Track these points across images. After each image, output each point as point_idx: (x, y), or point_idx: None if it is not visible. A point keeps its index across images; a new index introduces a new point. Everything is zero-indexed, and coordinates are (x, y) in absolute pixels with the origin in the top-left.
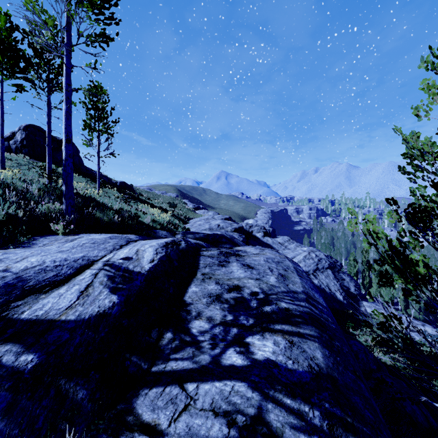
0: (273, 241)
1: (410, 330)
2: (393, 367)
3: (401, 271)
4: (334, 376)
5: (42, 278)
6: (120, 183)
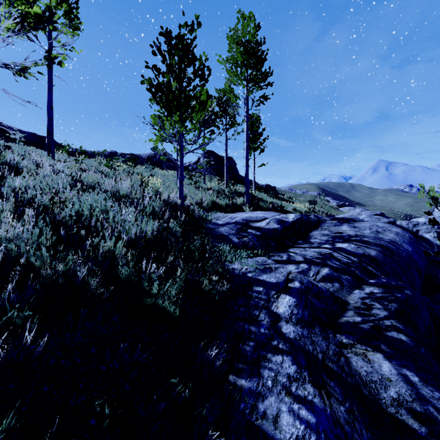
0: None
1: None
2: None
3: None
4: (377, 259)
5: (253, 219)
6: (265, 186)
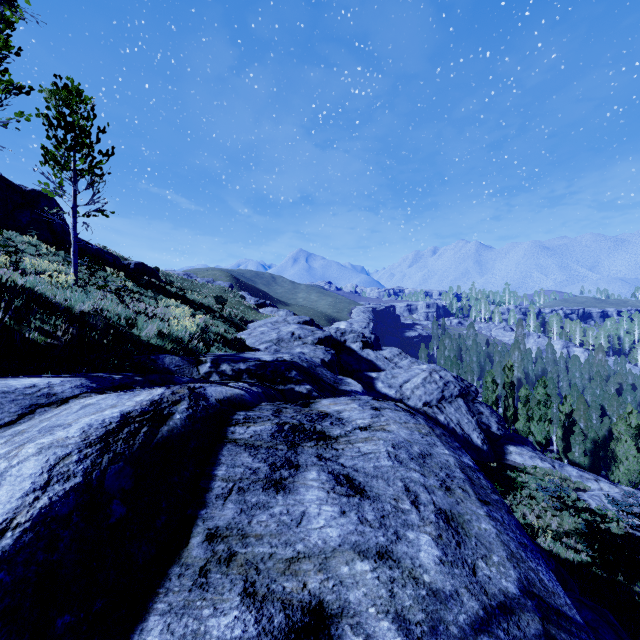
0: (377, 356)
1: (580, 488)
2: (572, 563)
3: None
4: None
5: None
6: (135, 265)
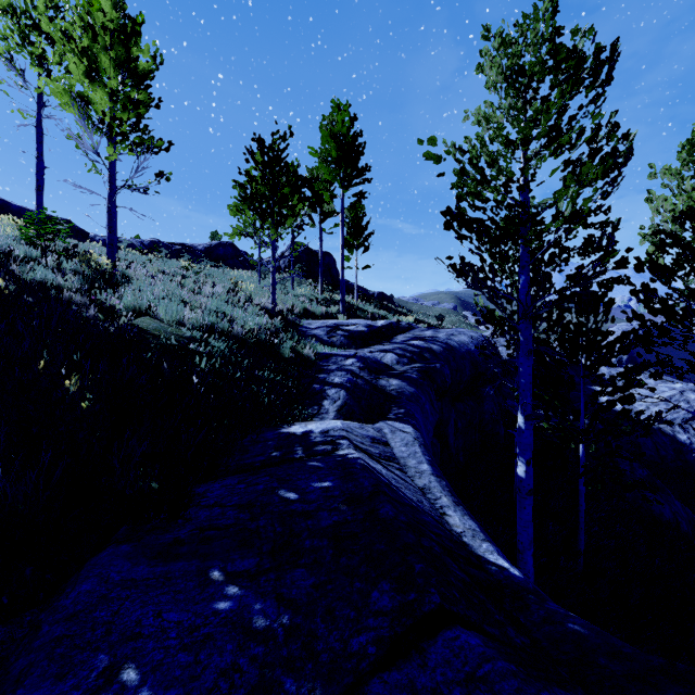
0: (610, 372)
1: None
2: None
3: (484, 318)
4: (436, 351)
5: (344, 324)
6: (377, 294)
